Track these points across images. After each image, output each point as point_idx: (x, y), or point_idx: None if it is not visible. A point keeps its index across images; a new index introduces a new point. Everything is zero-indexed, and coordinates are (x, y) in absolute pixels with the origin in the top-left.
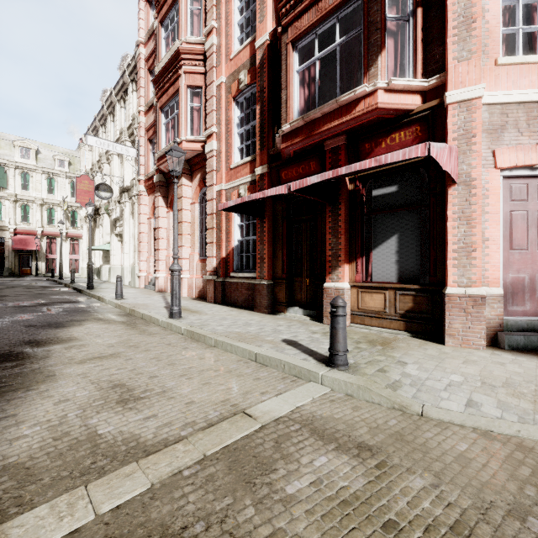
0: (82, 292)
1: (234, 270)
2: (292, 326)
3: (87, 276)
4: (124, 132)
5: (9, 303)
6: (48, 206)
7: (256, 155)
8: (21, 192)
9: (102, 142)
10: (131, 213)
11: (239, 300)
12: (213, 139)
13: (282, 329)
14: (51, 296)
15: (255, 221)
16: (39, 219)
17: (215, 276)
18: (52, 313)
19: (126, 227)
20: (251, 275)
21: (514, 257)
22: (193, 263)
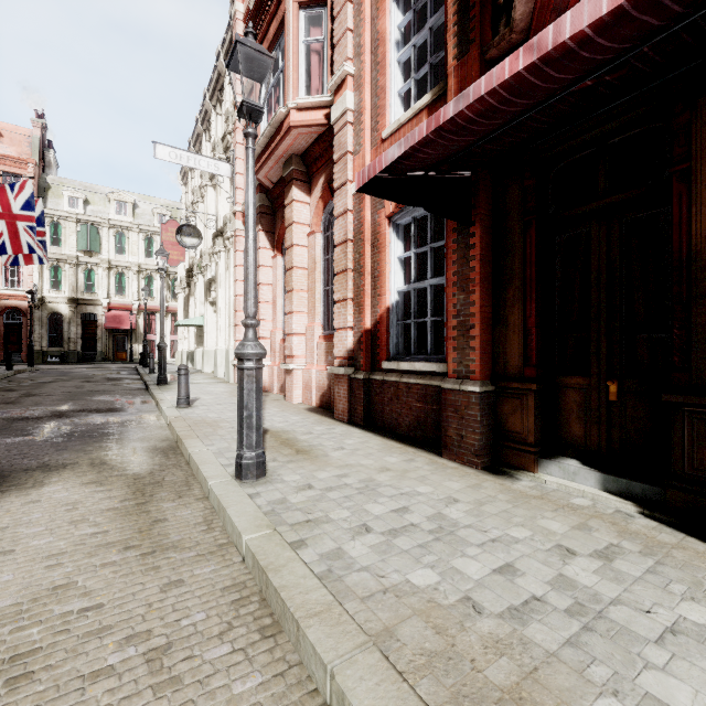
0: (148, 390)
1: (391, 355)
2: (617, 562)
3: (181, 362)
4: (218, 145)
5: (15, 409)
6: (146, 273)
7: (448, 74)
8: (116, 257)
9: (179, 154)
10: (227, 269)
11: (401, 422)
12: (346, 90)
13: (593, 584)
14: (96, 396)
15: (440, 243)
16: (136, 290)
17: (351, 369)
18: (36, 441)
19: (220, 289)
20: (432, 367)
21: None
22: (312, 342)
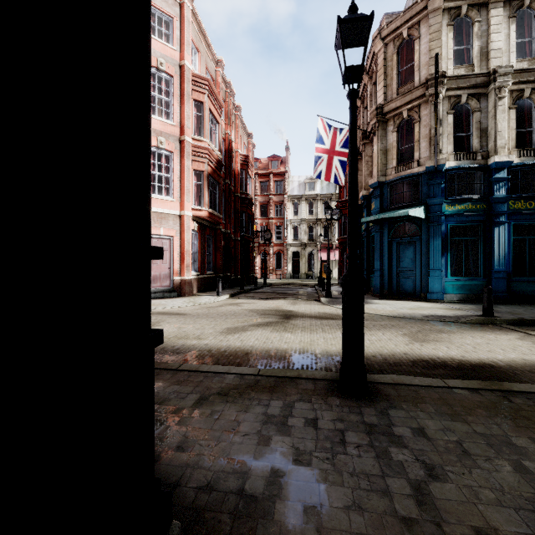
0: None
1: None
2: None
3: None
4: None
5: None
6: None
7: None
8: None
9: None
10: None
11: None
12: None
13: None
14: None
15: None
16: None
17: None
18: None
19: None
20: None
21: (154, 266)
22: None
